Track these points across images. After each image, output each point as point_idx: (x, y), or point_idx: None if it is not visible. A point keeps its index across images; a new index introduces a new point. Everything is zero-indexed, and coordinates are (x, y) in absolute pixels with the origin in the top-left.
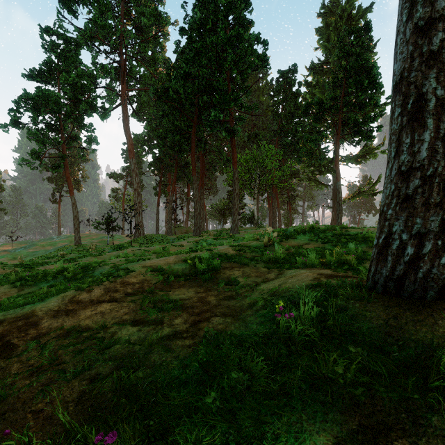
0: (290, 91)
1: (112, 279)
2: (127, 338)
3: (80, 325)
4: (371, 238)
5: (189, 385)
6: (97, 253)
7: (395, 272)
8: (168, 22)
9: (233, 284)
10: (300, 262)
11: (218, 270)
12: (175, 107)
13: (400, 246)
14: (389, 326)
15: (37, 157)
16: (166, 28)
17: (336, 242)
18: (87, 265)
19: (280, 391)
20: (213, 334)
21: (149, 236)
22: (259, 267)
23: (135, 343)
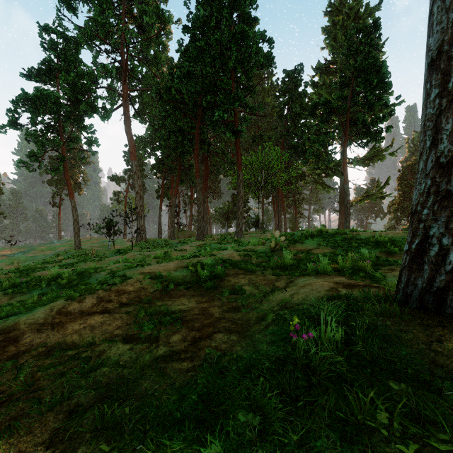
0: (296, 91)
1: (106, 287)
2: (116, 358)
3: (65, 341)
4: (384, 243)
5: (186, 425)
6: (97, 258)
7: (434, 283)
8: (171, 21)
9: (239, 293)
10: (310, 268)
11: (222, 278)
12: (178, 107)
13: (439, 252)
14: (433, 352)
15: (36, 159)
16: (169, 27)
17: (346, 246)
18: (83, 271)
19: (302, 441)
20: (216, 356)
21: (151, 241)
22: (267, 274)
23: (124, 366)
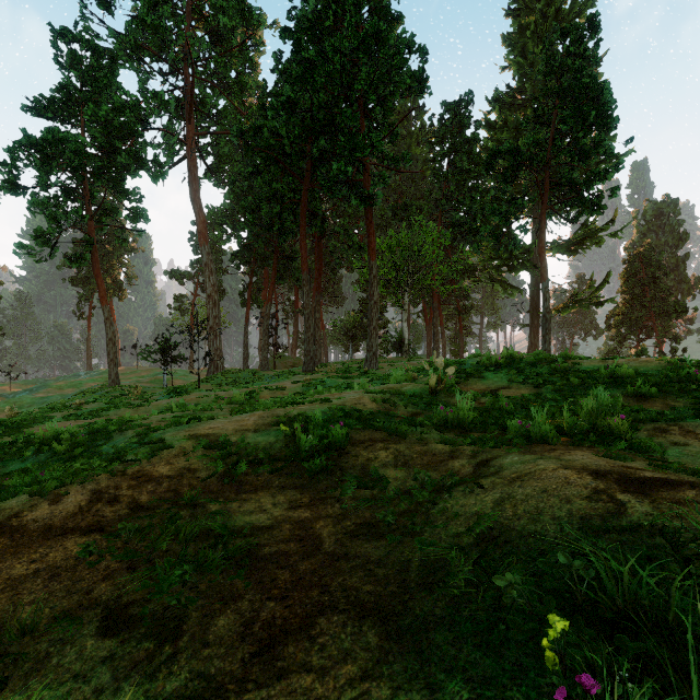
0: (463, 135)
1: (119, 466)
2: (64, 691)
3: None
4: (628, 378)
5: None
6: (139, 401)
7: None
8: (263, 24)
9: (377, 486)
10: (512, 430)
11: (343, 449)
12: (274, 160)
13: None
14: None
15: (46, 242)
16: (260, 33)
17: (560, 384)
18: (100, 427)
19: None
20: None
21: (231, 372)
22: (429, 440)
23: None
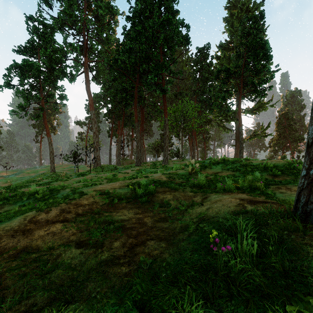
0: (205, 62)
1: (68, 201)
2: (69, 261)
3: (31, 245)
4: (270, 168)
5: None
6: (65, 178)
7: None
8: (118, 13)
9: (166, 207)
10: (219, 187)
11: (153, 194)
12: (123, 73)
13: None
14: None
15: (23, 109)
16: (116, 17)
17: (243, 171)
18: (53, 188)
19: None
20: (149, 263)
21: (104, 166)
22: (186, 191)
23: (74, 269)
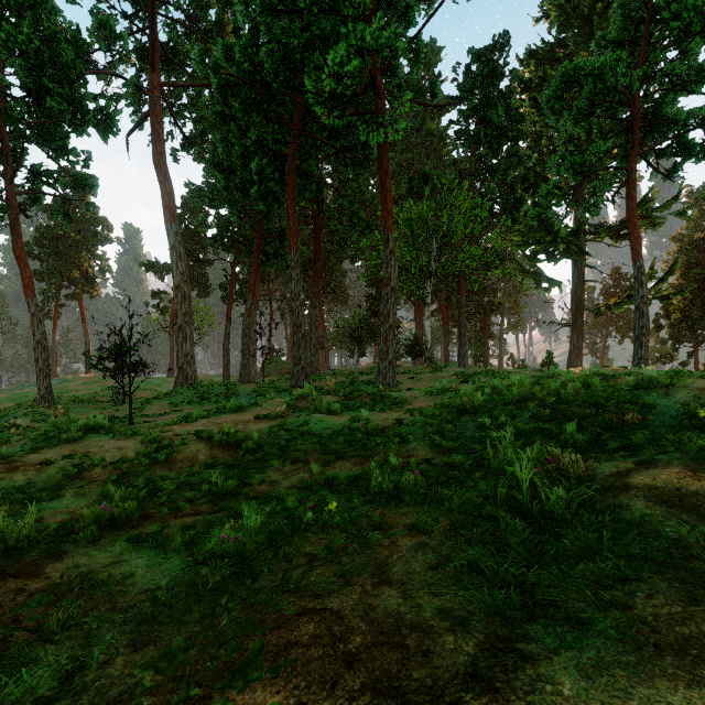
0: (495, 88)
1: None
2: None
3: None
4: None
5: None
6: None
7: None
8: None
9: None
10: None
11: None
12: (253, 100)
13: None
14: None
15: None
16: None
17: None
18: None
19: None
20: None
21: (199, 386)
22: None
23: None
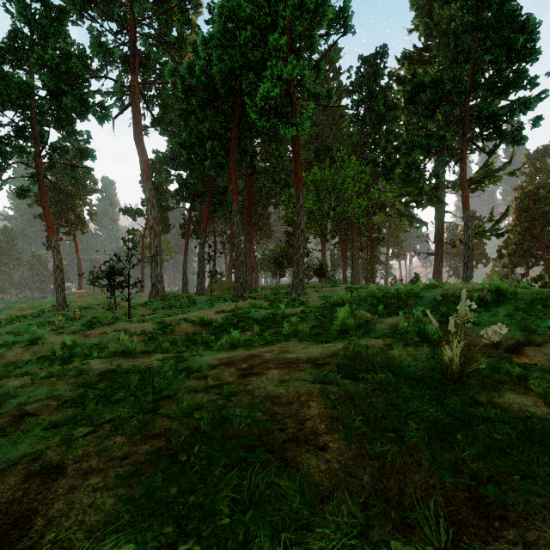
0: (378, 85)
1: None
2: None
3: None
4: None
5: None
6: (52, 333)
7: None
8: None
9: None
10: None
11: None
12: (206, 99)
13: None
14: None
15: None
16: None
17: None
18: None
19: None
20: None
21: (168, 297)
22: None
23: None
